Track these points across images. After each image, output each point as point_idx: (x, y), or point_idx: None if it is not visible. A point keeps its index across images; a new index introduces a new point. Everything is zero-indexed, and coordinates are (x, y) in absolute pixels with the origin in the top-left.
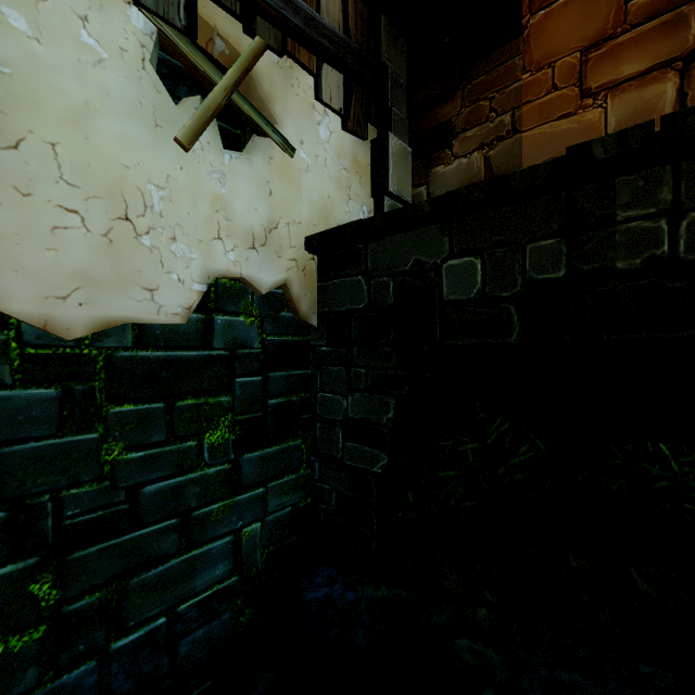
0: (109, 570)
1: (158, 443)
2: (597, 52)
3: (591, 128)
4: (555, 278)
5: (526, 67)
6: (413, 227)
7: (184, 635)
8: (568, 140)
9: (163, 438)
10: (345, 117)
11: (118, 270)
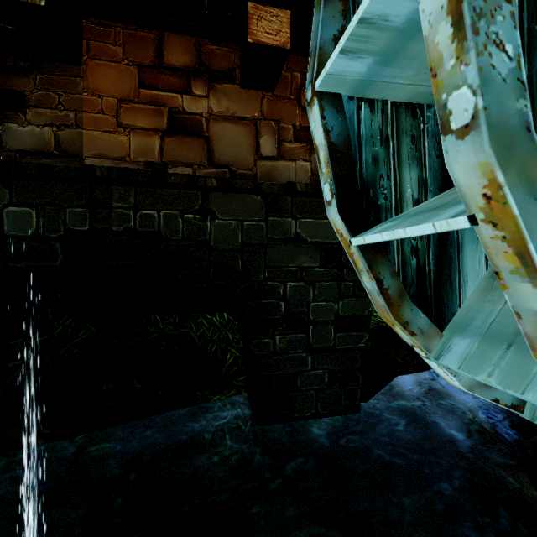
0: None
1: None
2: (126, 105)
3: (123, 146)
4: (83, 230)
5: (85, 88)
6: None
7: None
8: (111, 147)
9: None
10: None
11: None
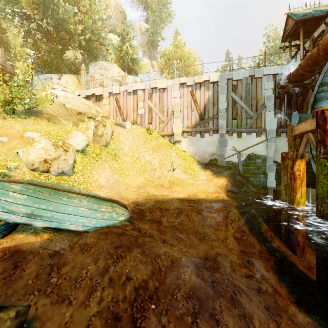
0: None
1: None
2: None
3: None
4: None
5: None
6: None
7: None
8: None
9: None
10: None
11: None
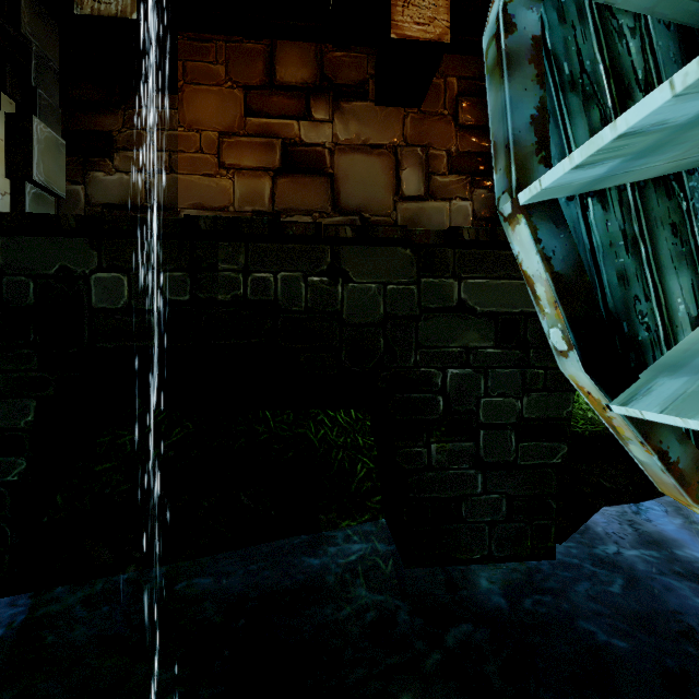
0: None
1: None
2: (229, 140)
3: (225, 192)
4: (183, 300)
5: (180, 122)
6: (58, 234)
7: None
8: (211, 194)
9: None
10: None
11: None
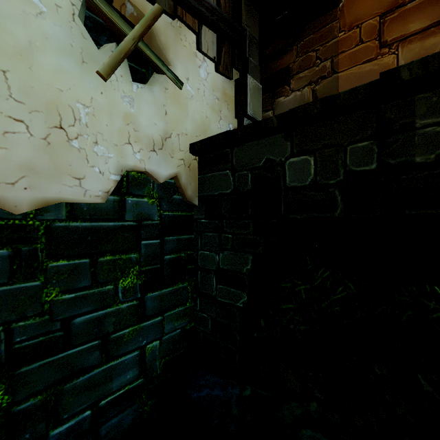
0: (48, 379)
1: (84, 287)
2: (391, 16)
3: (387, 68)
4: (369, 170)
5: (341, 28)
6: (265, 135)
7: (104, 422)
8: (371, 77)
9: (89, 283)
10: (218, 63)
11: (54, 164)
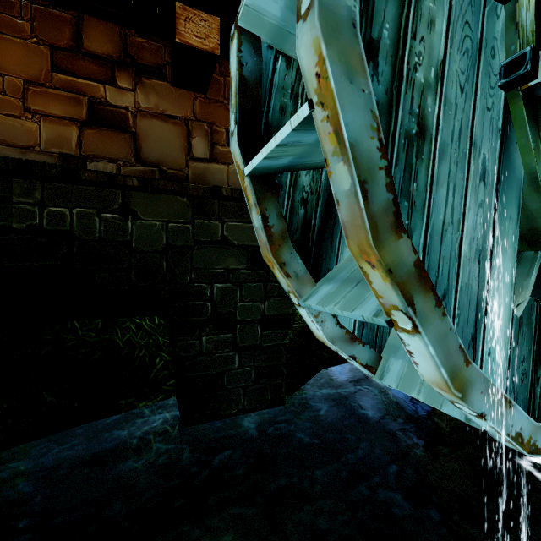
0: None
1: None
2: (35, 88)
3: (31, 133)
4: None
5: None
6: None
7: None
8: (15, 133)
9: None
10: None
11: None
